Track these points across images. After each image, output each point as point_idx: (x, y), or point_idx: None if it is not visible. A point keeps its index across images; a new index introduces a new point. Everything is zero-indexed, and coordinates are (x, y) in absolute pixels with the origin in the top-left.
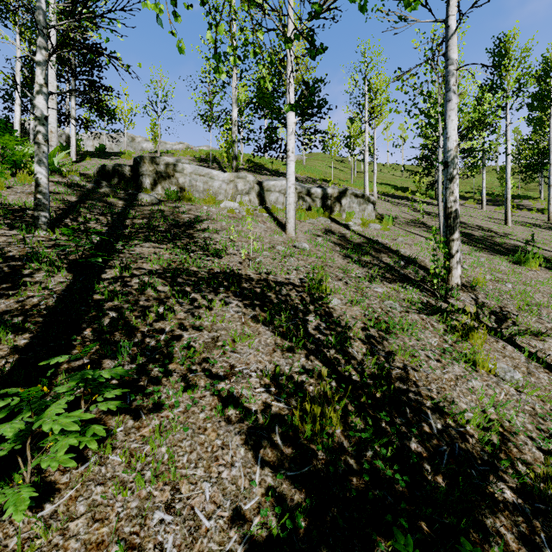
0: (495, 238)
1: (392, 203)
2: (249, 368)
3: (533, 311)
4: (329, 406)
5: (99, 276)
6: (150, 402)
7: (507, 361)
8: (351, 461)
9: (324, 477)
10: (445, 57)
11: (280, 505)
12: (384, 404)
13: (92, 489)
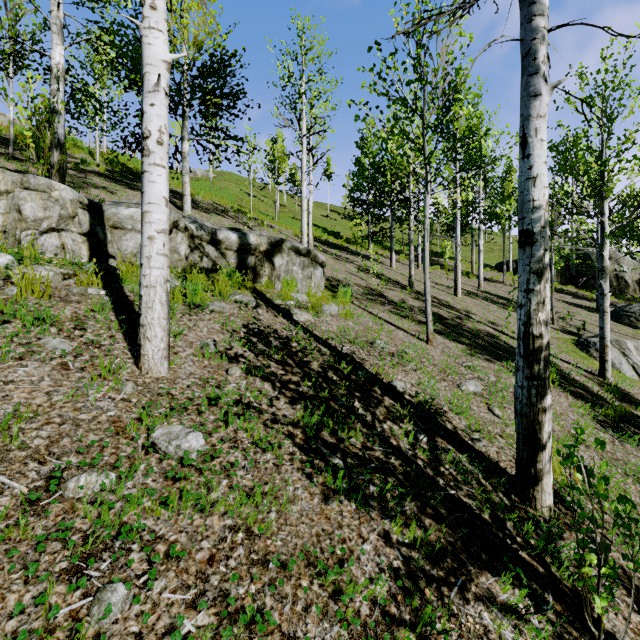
0: (465, 321)
1: (333, 257)
2: None
3: None
4: None
5: None
6: None
7: None
8: None
9: None
10: None
11: None
12: None
13: None
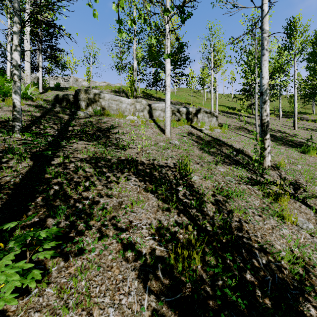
0: (288, 137)
1: (227, 117)
2: (141, 223)
3: (315, 182)
4: (192, 249)
5: (50, 162)
6: (76, 248)
7: (303, 216)
8: (208, 288)
9: (191, 301)
10: (261, 29)
11: None
12: (228, 247)
13: (32, 315)
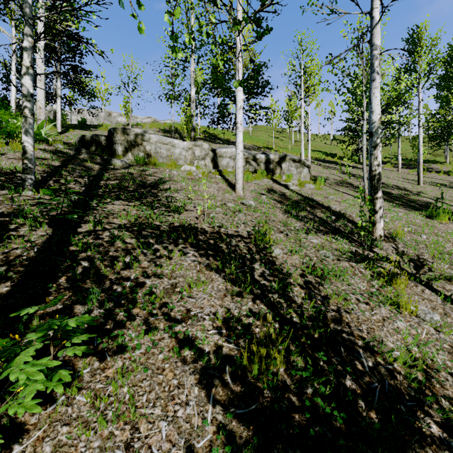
0: (410, 196)
1: (324, 167)
2: (203, 312)
3: (445, 259)
4: (273, 346)
5: (75, 230)
6: (115, 344)
7: (426, 304)
8: (293, 398)
9: (270, 414)
10: (370, 43)
11: (230, 443)
12: (321, 344)
13: (58, 429)
